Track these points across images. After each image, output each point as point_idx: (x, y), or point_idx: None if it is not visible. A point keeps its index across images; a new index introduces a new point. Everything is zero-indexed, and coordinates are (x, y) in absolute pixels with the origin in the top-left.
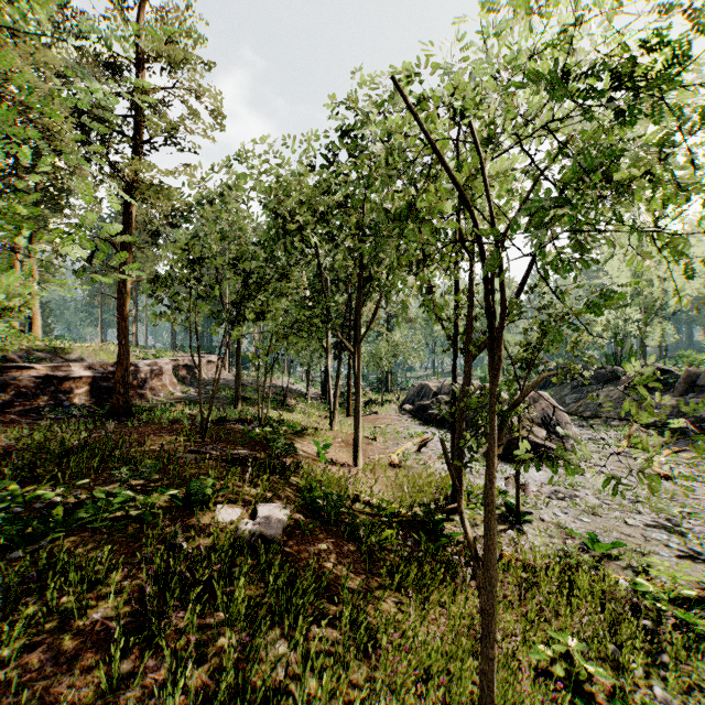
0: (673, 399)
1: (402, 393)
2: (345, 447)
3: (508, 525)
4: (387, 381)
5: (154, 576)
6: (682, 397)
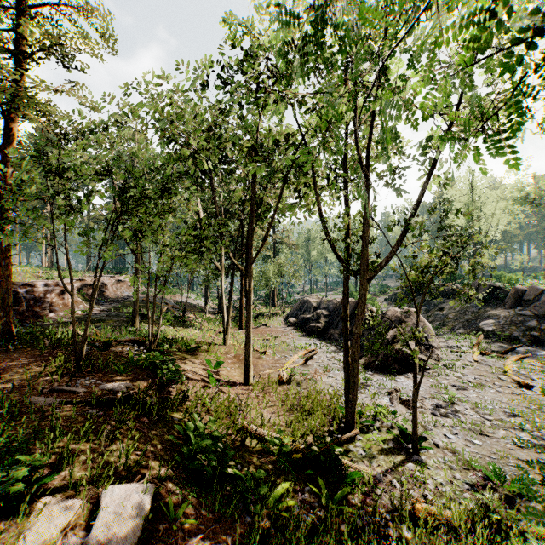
0: (506, 311)
1: (286, 306)
2: (237, 363)
3: (405, 455)
4: (273, 297)
5: None
6: (513, 309)
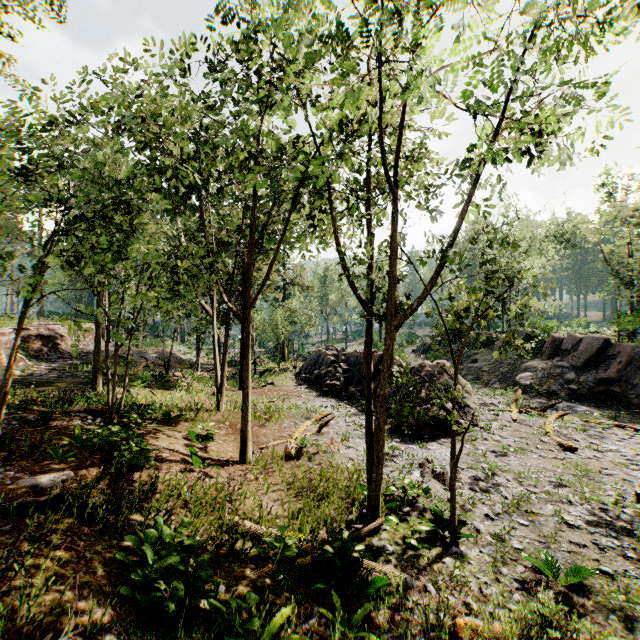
0: (544, 362)
1: (299, 360)
2: (232, 434)
3: (441, 547)
4: (283, 349)
5: None
6: (551, 360)
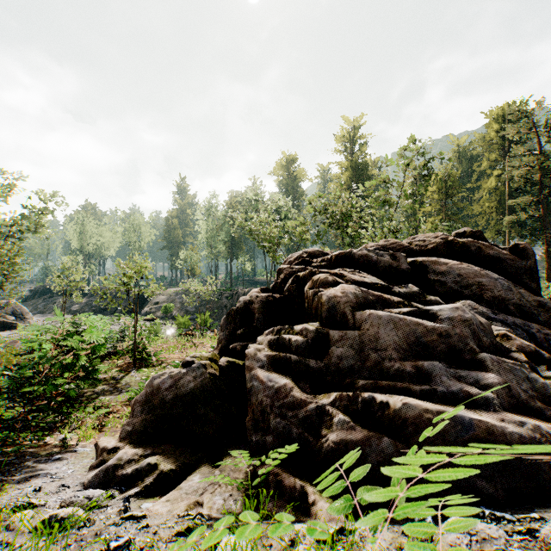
0: (86, 299)
1: None
2: None
3: None
4: None
5: None
6: (90, 298)
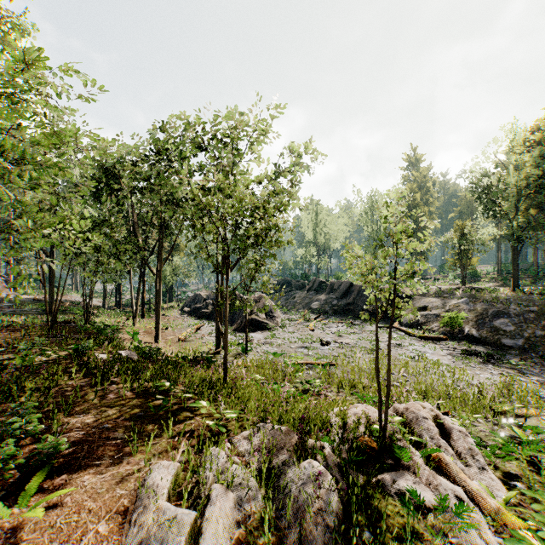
0: (325, 296)
1: (181, 302)
2: (147, 335)
3: (242, 356)
4: (169, 294)
5: (85, 373)
6: (328, 295)
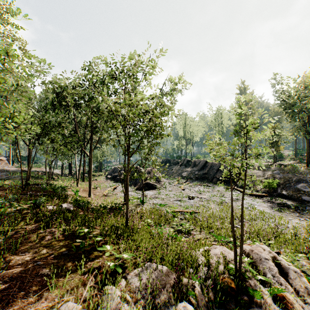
0: (190, 169)
1: (106, 172)
2: (84, 192)
3: (140, 206)
4: (100, 167)
5: (36, 220)
6: (192, 168)
